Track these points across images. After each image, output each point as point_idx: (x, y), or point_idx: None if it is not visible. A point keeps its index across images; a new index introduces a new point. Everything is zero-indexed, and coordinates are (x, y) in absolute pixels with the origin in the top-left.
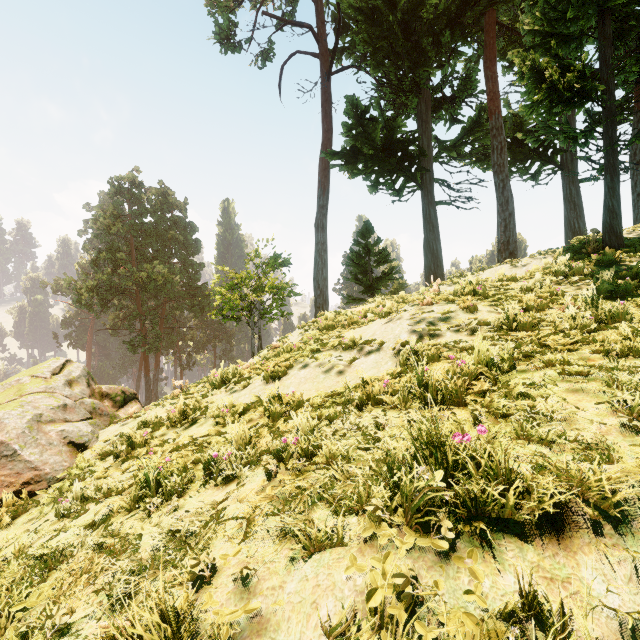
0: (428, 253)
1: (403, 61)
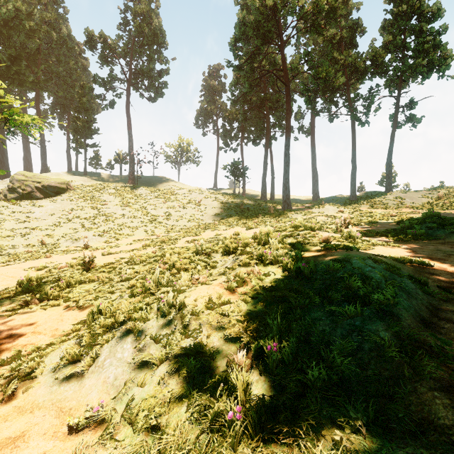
0: (4, 156)
1: (4, 79)
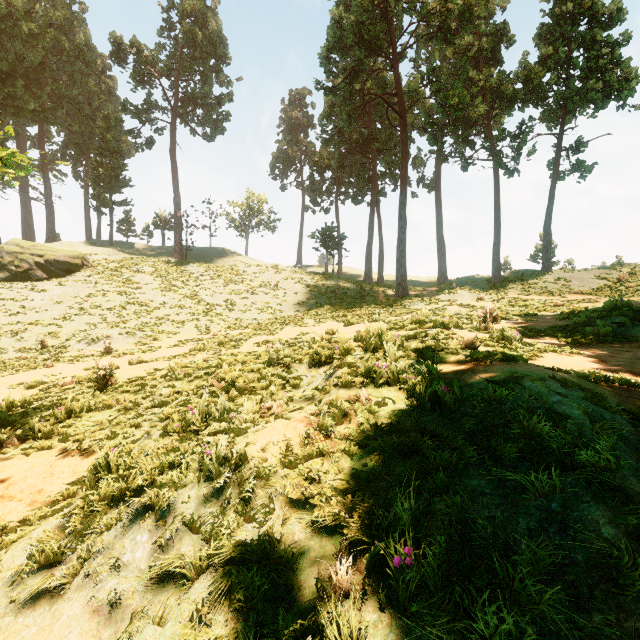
0: None
1: None
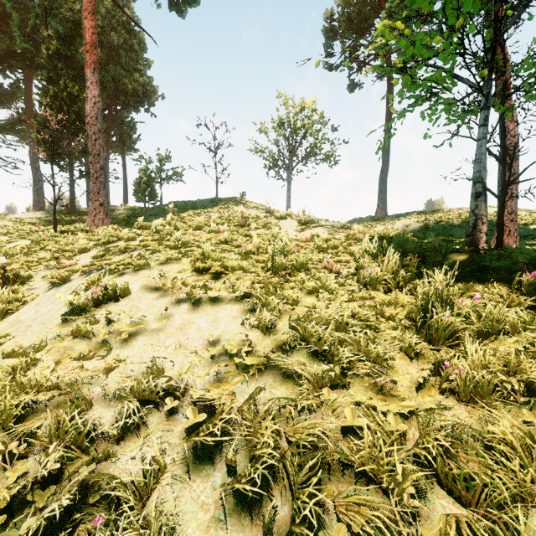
0: None
1: None
